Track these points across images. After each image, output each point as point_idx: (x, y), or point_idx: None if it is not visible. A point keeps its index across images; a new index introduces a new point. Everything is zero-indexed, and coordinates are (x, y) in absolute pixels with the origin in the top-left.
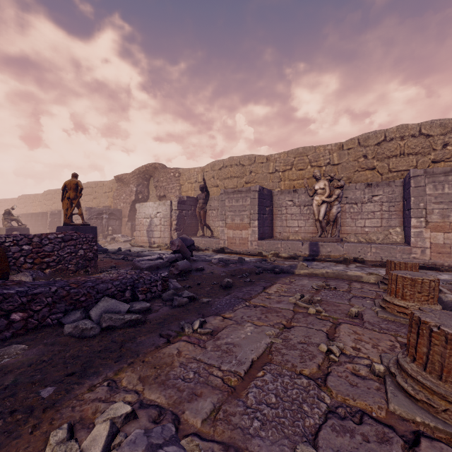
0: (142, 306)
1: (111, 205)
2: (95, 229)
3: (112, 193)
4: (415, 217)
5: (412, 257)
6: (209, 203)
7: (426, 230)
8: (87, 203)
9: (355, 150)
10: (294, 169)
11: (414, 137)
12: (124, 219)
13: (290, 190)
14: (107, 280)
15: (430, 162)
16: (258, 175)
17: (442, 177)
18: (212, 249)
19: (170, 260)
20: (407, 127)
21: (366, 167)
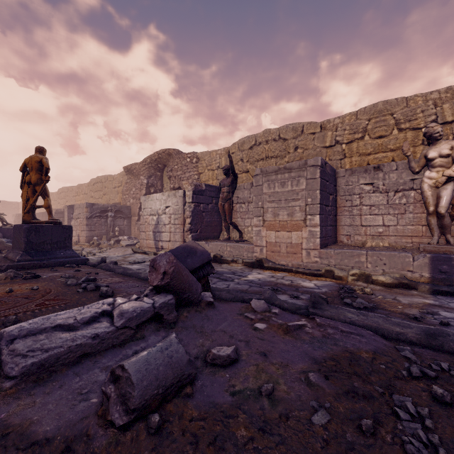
0: None
1: (120, 202)
2: (69, 230)
3: (122, 187)
4: None
5: None
6: (236, 193)
7: None
8: (97, 200)
9: None
10: (368, 138)
11: None
12: (134, 217)
13: (368, 167)
14: None
15: None
16: (308, 151)
17: None
18: (243, 261)
19: (134, 320)
20: None
21: None
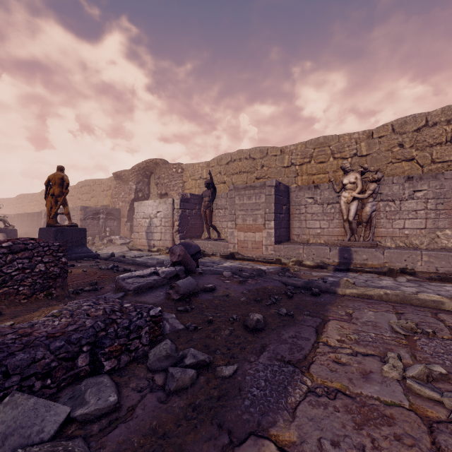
0: (98, 406)
1: (109, 205)
2: (84, 231)
3: (111, 191)
4: None
5: None
6: (215, 201)
7: None
8: (85, 202)
9: (388, 137)
10: (314, 162)
11: None
12: (123, 219)
13: (310, 185)
14: (39, 339)
15: None
16: (271, 169)
17: None
18: (220, 254)
19: (168, 275)
20: None
21: (403, 157)
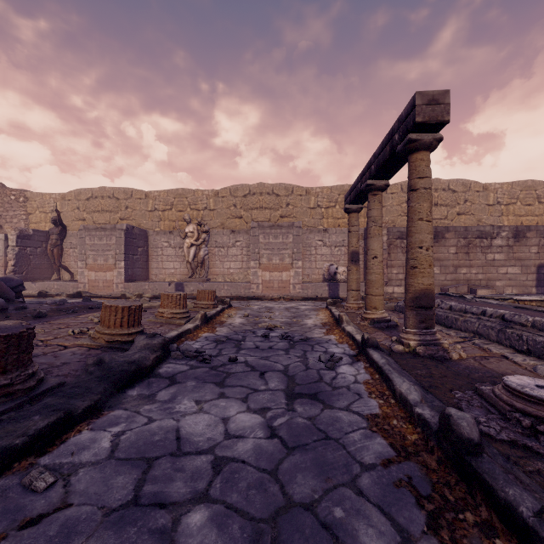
0: None
1: None
2: None
3: None
4: (253, 260)
5: (251, 291)
6: (70, 239)
7: (260, 270)
8: None
9: (228, 198)
10: (175, 210)
11: (269, 195)
12: None
13: (166, 231)
14: None
15: (279, 216)
16: (136, 212)
17: (269, 230)
18: (66, 294)
19: None
20: (264, 185)
21: (236, 215)
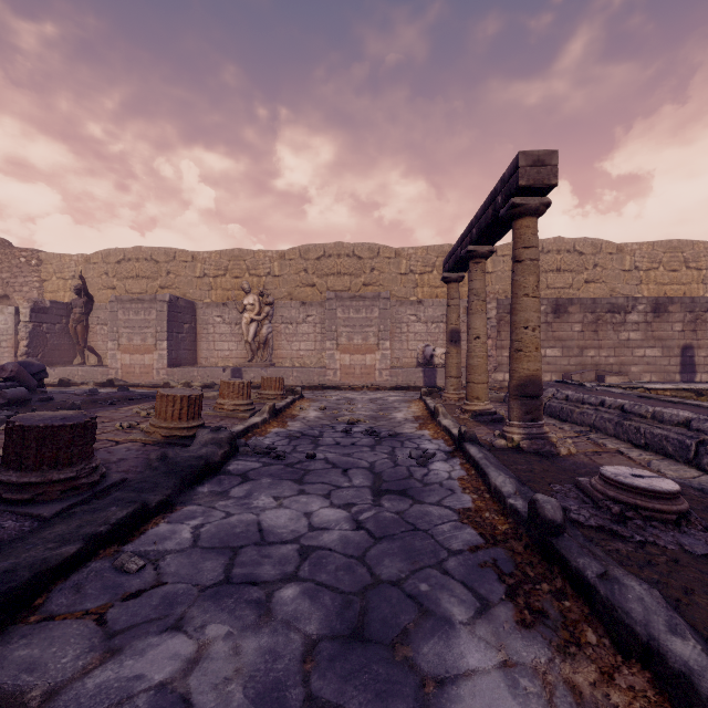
0: None
1: None
2: None
3: None
4: (329, 340)
5: (327, 379)
6: (96, 313)
7: (338, 352)
8: None
9: (297, 262)
10: (229, 276)
11: (349, 257)
12: None
13: (219, 303)
14: None
15: (361, 284)
16: (180, 278)
17: (349, 302)
18: (94, 382)
19: None
20: (343, 245)
21: (307, 282)
